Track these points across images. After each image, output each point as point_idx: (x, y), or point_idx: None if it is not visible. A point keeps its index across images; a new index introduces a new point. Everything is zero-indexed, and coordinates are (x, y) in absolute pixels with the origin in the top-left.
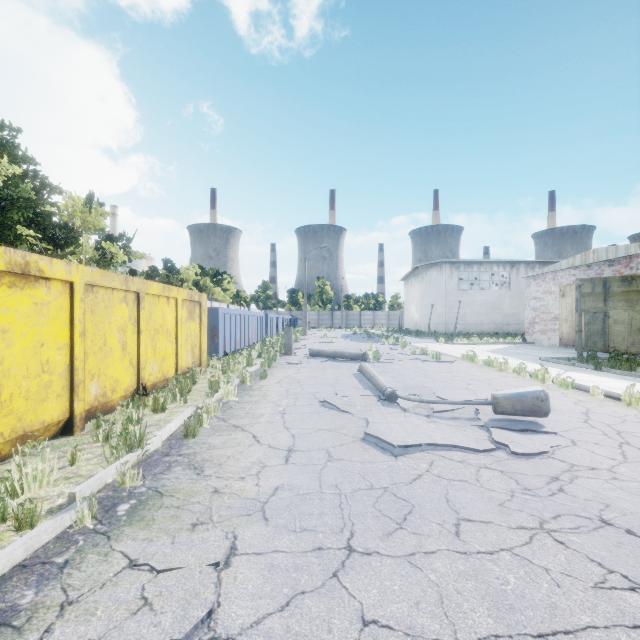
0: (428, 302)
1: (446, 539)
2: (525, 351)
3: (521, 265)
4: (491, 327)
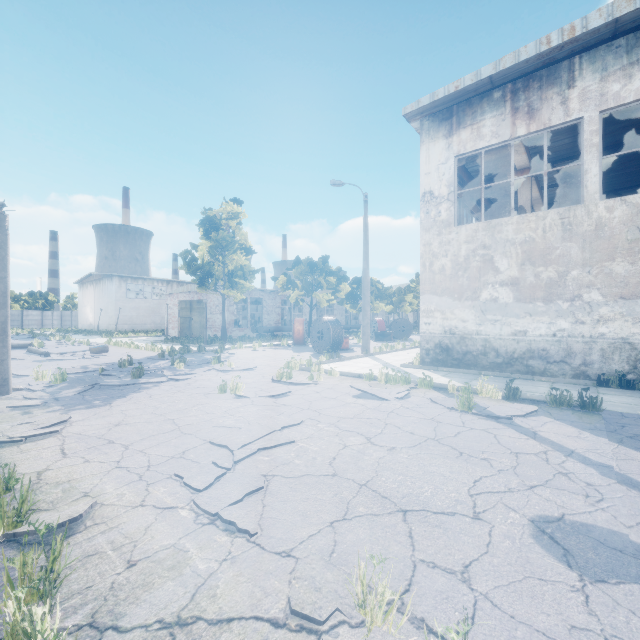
0: (102, 306)
1: (54, 365)
2: (154, 339)
3: (174, 283)
4: (153, 326)
